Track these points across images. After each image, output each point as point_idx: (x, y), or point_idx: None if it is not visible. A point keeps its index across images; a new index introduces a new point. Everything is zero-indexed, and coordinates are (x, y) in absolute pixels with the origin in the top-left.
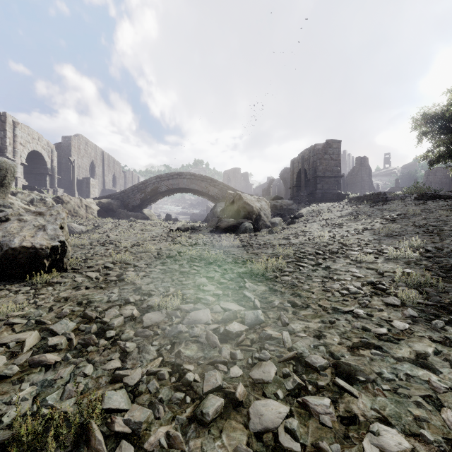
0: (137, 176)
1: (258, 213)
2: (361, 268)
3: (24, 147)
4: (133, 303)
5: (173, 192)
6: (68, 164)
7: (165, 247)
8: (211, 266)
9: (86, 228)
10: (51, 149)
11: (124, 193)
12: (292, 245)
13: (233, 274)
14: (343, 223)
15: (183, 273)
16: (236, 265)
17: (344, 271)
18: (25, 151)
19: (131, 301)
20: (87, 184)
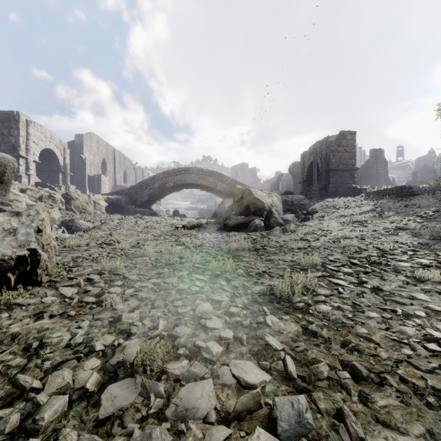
0: (147, 172)
1: (269, 209)
2: (430, 293)
3: (37, 145)
4: (101, 351)
5: (181, 188)
6: (81, 161)
7: (167, 249)
8: (218, 280)
9: (93, 225)
10: (63, 147)
11: (132, 189)
12: (314, 249)
13: (246, 295)
14: (367, 221)
15: (182, 292)
16: (249, 280)
17: (406, 297)
18: (38, 149)
19: (96, 350)
20: (99, 181)
